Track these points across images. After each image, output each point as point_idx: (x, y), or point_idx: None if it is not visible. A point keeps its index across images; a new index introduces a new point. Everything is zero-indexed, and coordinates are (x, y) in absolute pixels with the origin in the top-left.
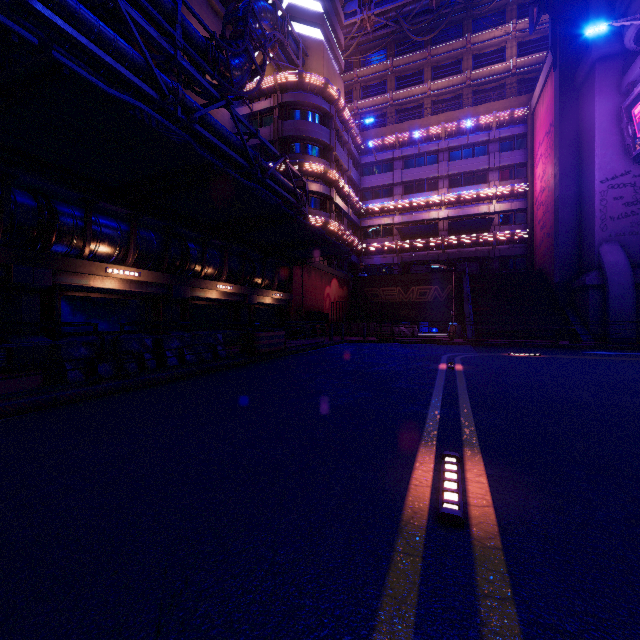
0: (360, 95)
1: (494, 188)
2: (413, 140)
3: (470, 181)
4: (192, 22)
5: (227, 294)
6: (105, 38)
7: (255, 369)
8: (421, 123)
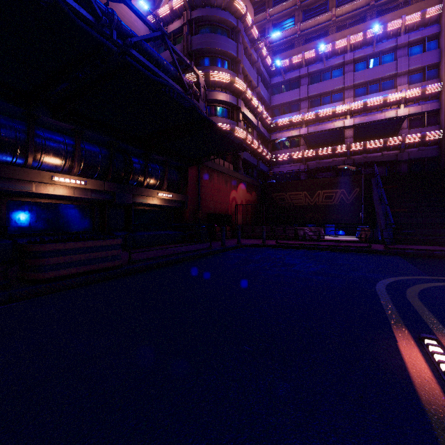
0: (272, 31)
1: (403, 91)
2: (319, 57)
3: (376, 89)
4: None
5: (79, 190)
6: None
7: None
8: (326, 41)
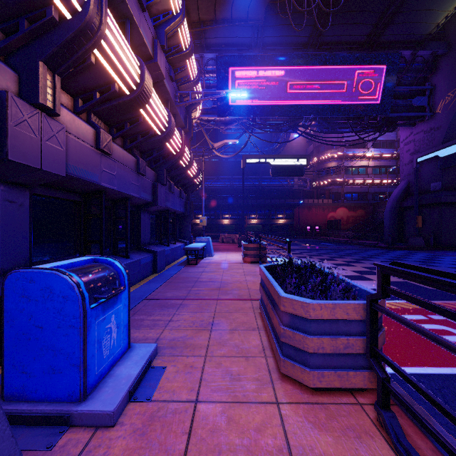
0: None
1: None
2: None
3: None
4: None
5: (257, 222)
6: (218, 185)
7: None
8: None
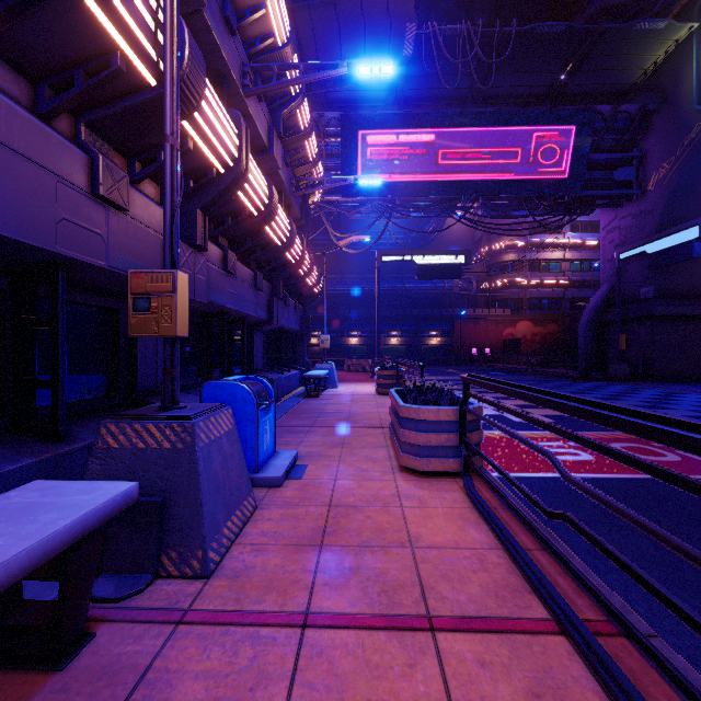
0: None
1: None
2: None
3: None
4: None
5: (399, 342)
6: (342, 288)
7: None
8: None
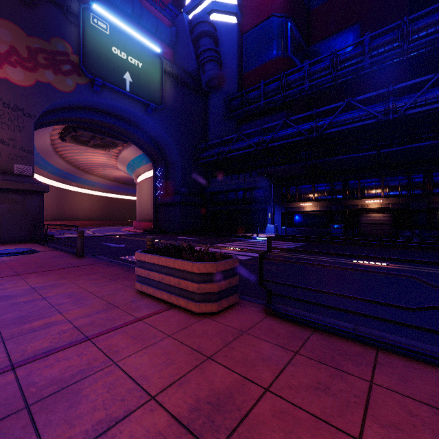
0: None
1: None
2: None
3: None
4: None
5: None
6: None
7: None
8: None
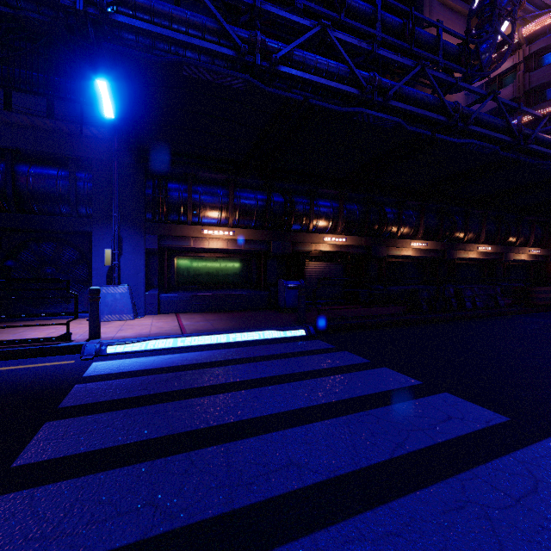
0: None
1: None
2: None
3: None
4: (431, 32)
5: (485, 254)
6: (418, 99)
7: (545, 317)
8: None
